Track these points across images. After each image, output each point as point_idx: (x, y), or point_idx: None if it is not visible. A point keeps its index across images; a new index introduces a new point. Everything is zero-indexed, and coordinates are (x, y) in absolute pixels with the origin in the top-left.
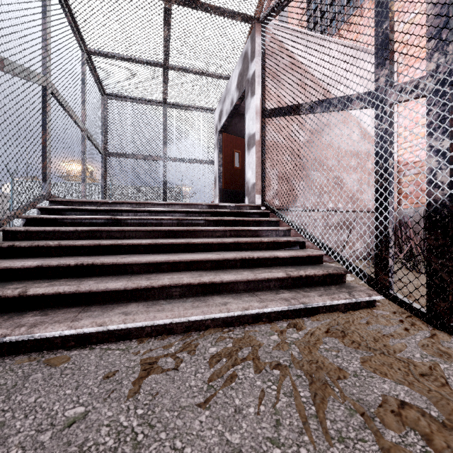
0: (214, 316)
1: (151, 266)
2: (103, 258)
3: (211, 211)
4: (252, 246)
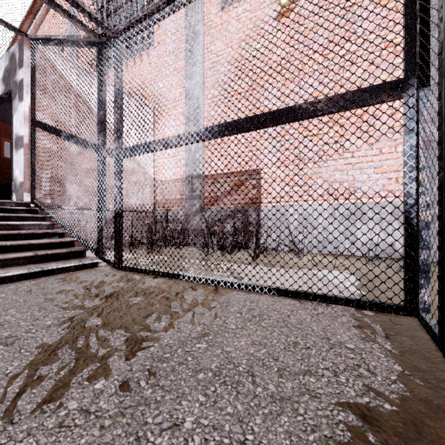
0: None
1: None
2: None
3: None
4: (9, 237)
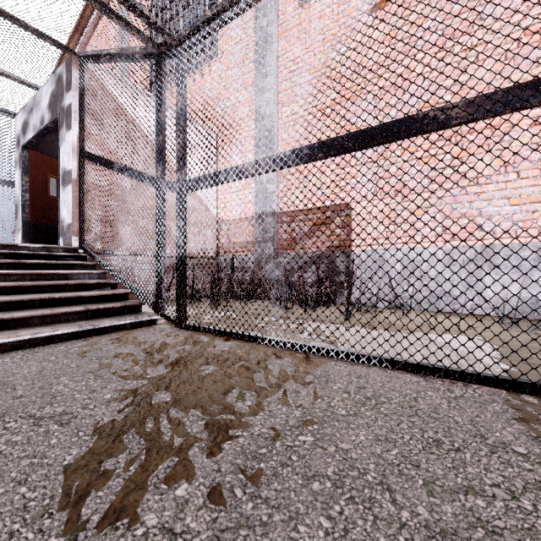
0: (1, 341)
1: None
2: None
3: (6, 253)
4: (57, 289)
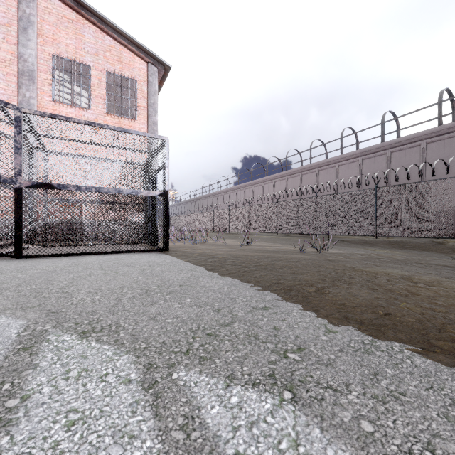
0: None
1: None
2: None
3: None
4: None
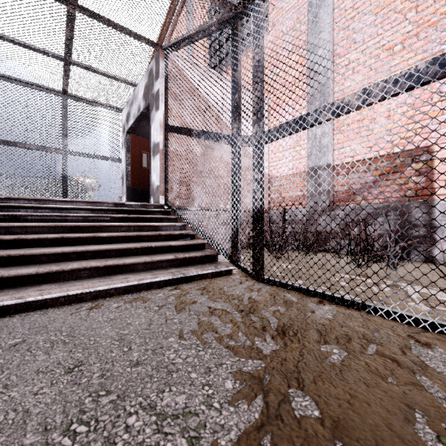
0: (116, 285)
1: (60, 256)
2: (8, 251)
3: (118, 209)
4: (152, 238)
